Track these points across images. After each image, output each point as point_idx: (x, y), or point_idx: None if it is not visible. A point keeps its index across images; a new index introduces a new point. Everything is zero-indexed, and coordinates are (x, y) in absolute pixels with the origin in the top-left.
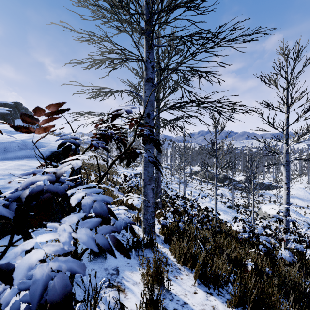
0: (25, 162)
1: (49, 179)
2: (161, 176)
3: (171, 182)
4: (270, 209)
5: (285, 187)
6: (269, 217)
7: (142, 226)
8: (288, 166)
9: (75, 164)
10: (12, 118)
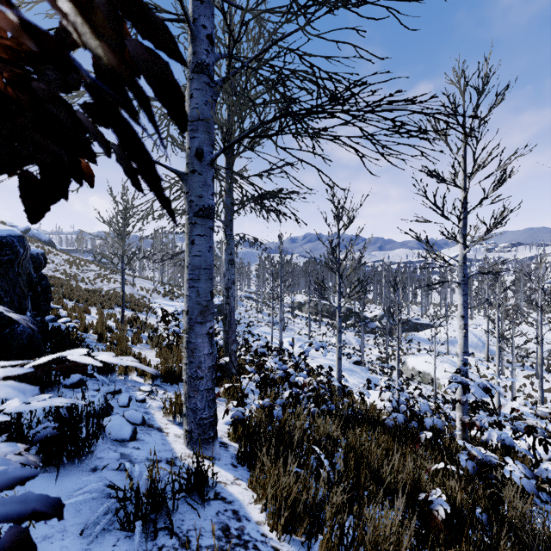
0: None
1: None
2: (238, 313)
3: (257, 324)
4: (420, 364)
5: (461, 323)
6: (419, 377)
7: (183, 427)
8: (466, 285)
9: None
10: None
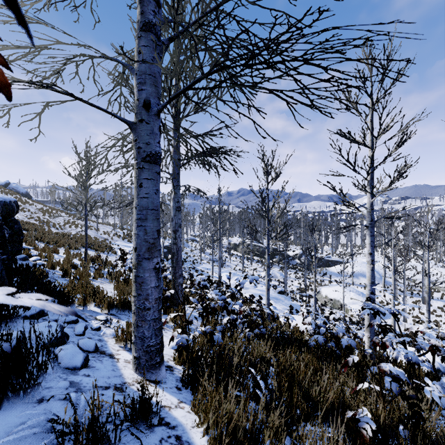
0: None
1: None
2: (185, 253)
3: (200, 261)
4: (331, 293)
5: (369, 259)
6: (331, 303)
7: (132, 353)
8: (373, 228)
9: None
10: None
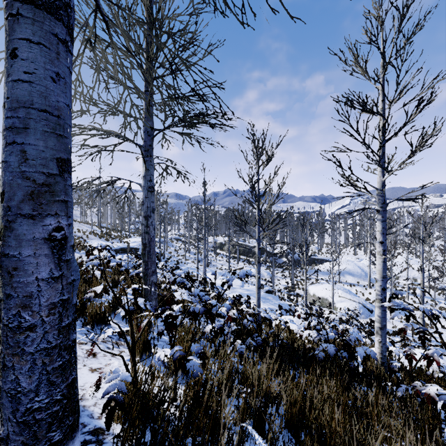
0: None
1: None
2: (168, 252)
3: (185, 261)
4: (319, 291)
5: (380, 249)
6: (319, 301)
7: None
8: (385, 212)
9: None
10: None
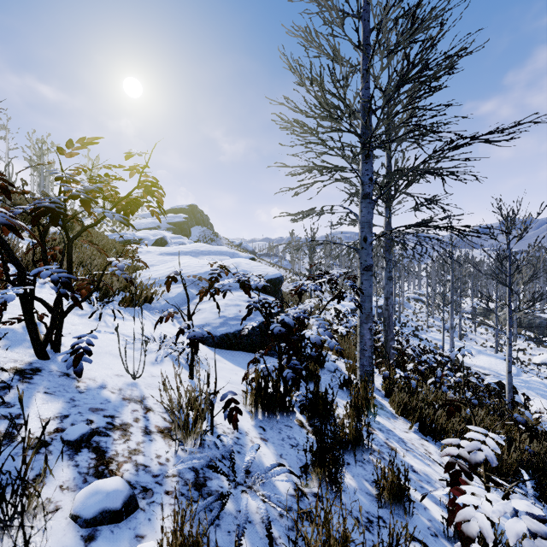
0: (241, 293)
1: (301, 311)
2: (404, 315)
3: (427, 329)
4: None
5: None
6: None
7: (357, 373)
8: None
9: (312, 305)
10: (189, 227)
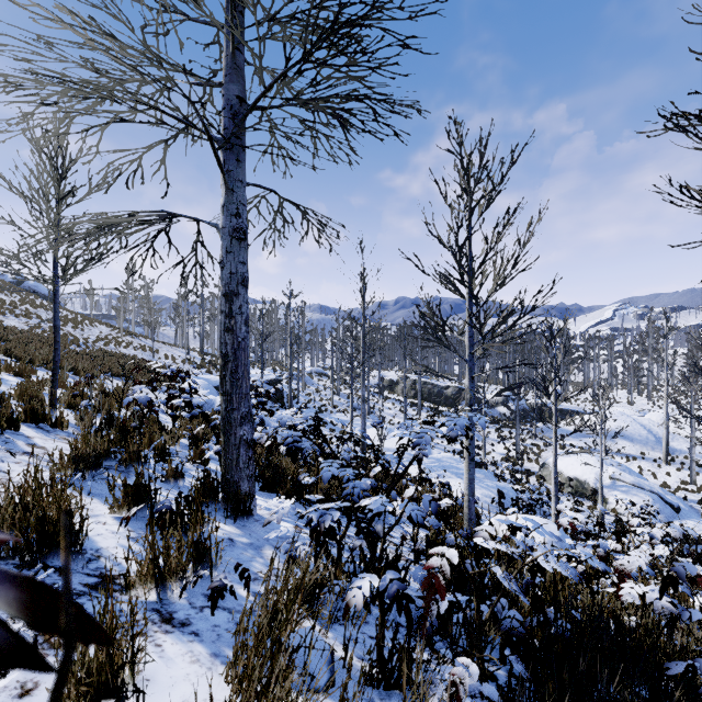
0: None
1: None
2: (306, 394)
3: (332, 409)
4: (569, 466)
5: None
6: (570, 486)
7: None
8: None
9: None
10: None
